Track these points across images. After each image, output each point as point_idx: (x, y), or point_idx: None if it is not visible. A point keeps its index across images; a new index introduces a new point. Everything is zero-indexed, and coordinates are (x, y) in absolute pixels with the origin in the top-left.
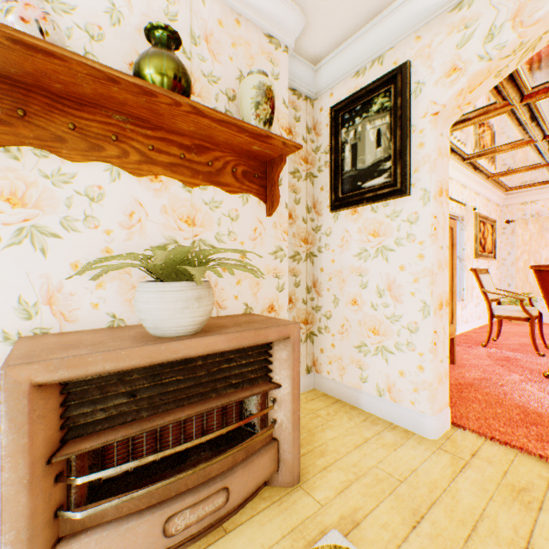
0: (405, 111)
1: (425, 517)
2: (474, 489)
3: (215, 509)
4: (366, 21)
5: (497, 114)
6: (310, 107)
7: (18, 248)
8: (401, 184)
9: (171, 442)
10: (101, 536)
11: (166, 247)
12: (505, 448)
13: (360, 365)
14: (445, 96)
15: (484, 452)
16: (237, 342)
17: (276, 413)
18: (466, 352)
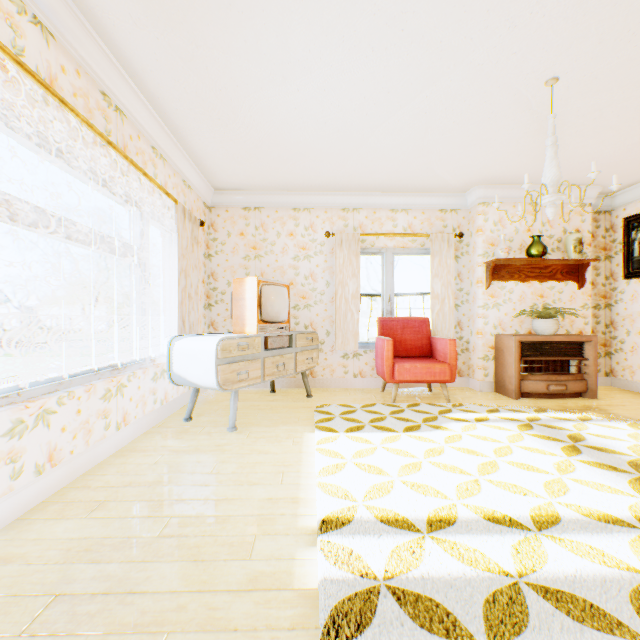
0: None
1: None
2: None
3: (561, 390)
4: None
5: None
6: (607, 216)
7: (492, 309)
8: None
9: (542, 370)
10: (530, 382)
11: (532, 307)
12: None
13: None
14: None
15: None
16: (568, 339)
17: (585, 370)
18: None
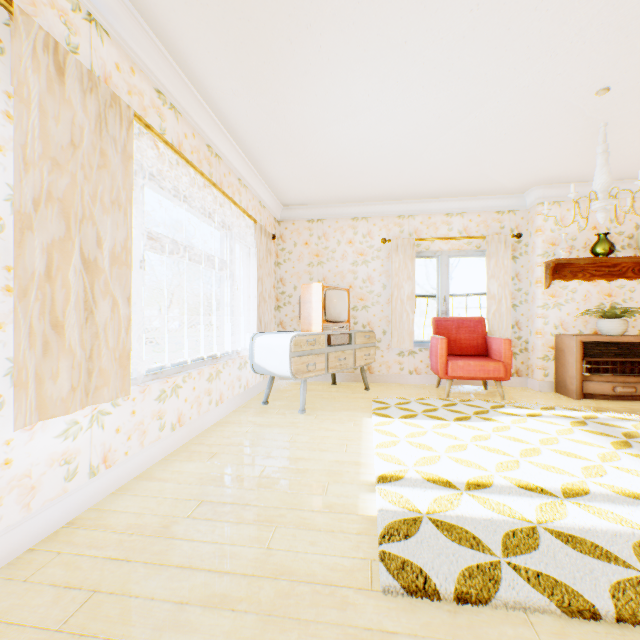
0: None
1: None
2: None
3: (630, 392)
4: None
5: None
6: None
7: (553, 309)
8: None
9: (608, 371)
10: (593, 383)
11: (598, 306)
12: None
13: None
14: None
15: None
16: (638, 340)
17: None
18: None
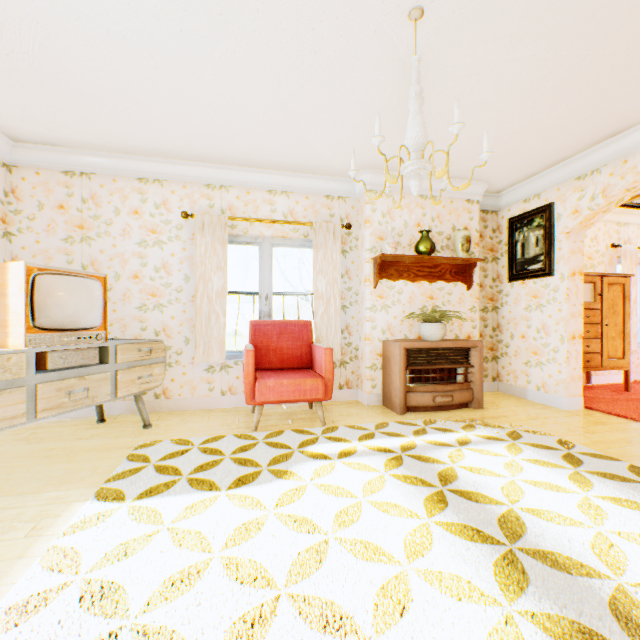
0: (550, 229)
1: (538, 419)
2: (572, 419)
3: (448, 401)
4: (527, 177)
5: None
6: (494, 216)
7: (381, 312)
8: (548, 270)
9: (430, 379)
10: (416, 394)
11: (422, 309)
12: (611, 416)
13: (526, 374)
14: (571, 225)
15: (594, 415)
16: (455, 345)
17: (471, 378)
18: None
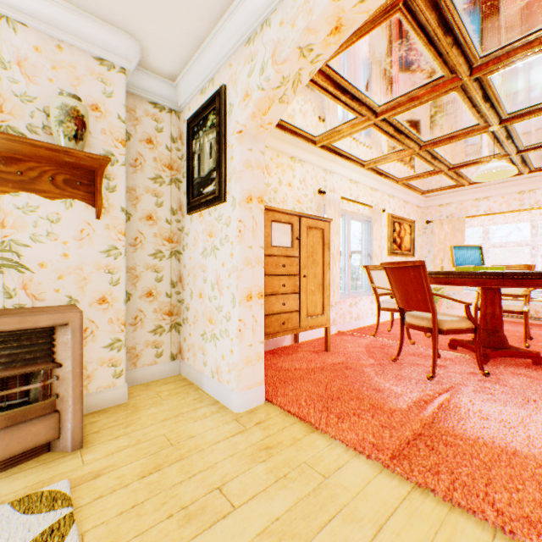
0: (222, 128)
1: (161, 470)
2: (227, 448)
3: None
4: (197, 47)
5: (365, 127)
6: (176, 119)
7: None
8: (220, 192)
9: None
10: None
11: None
12: (291, 418)
13: (204, 351)
14: (243, 117)
15: (269, 421)
16: None
17: (59, 388)
18: (352, 342)
